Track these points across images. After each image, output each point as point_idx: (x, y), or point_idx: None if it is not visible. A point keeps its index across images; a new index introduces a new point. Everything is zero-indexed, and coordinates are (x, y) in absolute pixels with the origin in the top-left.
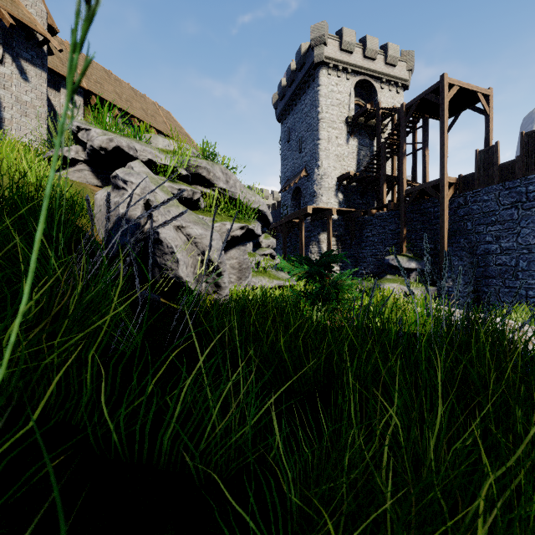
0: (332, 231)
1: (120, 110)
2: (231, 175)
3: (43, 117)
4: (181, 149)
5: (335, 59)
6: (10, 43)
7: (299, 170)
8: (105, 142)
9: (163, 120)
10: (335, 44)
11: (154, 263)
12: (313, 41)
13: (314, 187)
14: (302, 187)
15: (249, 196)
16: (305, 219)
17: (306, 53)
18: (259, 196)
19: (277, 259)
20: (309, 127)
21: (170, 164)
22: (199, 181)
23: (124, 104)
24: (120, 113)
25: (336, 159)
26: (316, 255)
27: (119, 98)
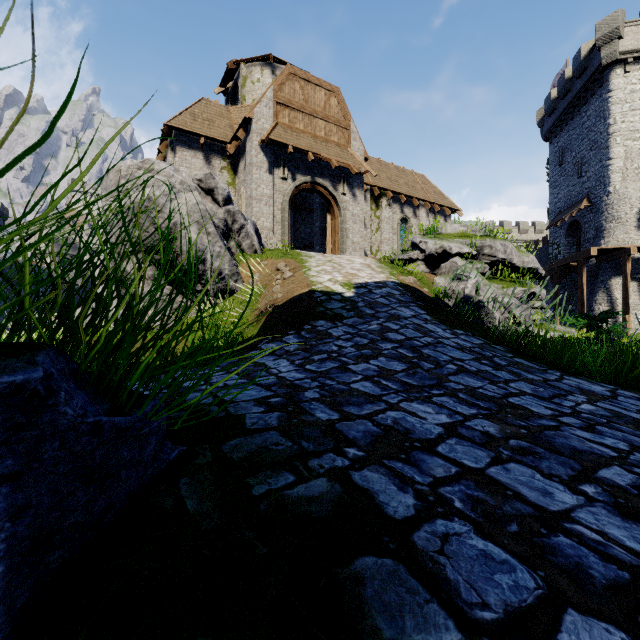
0: (631, 273)
1: (392, 192)
2: (507, 245)
3: (362, 221)
4: (469, 233)
5: (637, 50)
6: (349, 181)
7: (578, 200)
8: (438, 249)
9: (420, 187)
10: (637, 30)
11: (478, 319)
12: (599, 41)
13: (602, 220)
14: (582, 221)
15: (523, 258)
16: (587, 261)
17: (588, 55)
18: (532, 256)
19: (549, 312)
20: (594, 145)
21: (469, 251)
22: (483, 256)
23: (394, 185)
24: (392, 194)
25: (639, 178)
26: (604, 305)
27: (390, 181)
